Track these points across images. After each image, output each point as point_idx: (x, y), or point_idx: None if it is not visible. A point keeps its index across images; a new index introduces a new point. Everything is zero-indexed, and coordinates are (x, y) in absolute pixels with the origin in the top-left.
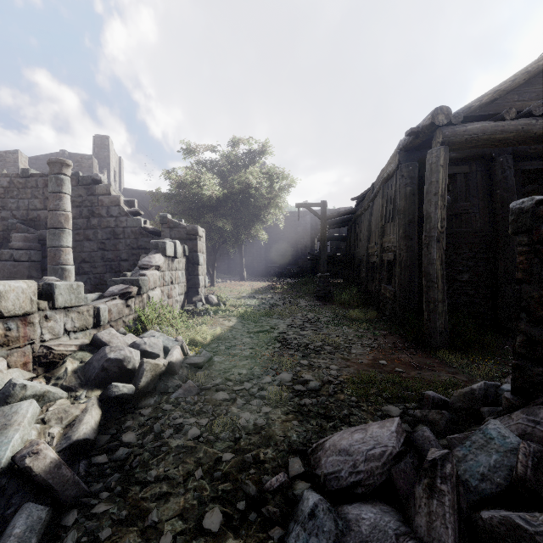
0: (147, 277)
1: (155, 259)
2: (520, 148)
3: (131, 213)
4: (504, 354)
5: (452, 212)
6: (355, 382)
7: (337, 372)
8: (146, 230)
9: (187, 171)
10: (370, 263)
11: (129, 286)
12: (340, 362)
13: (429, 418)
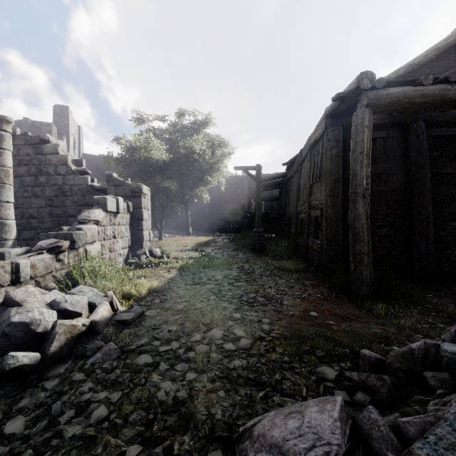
0: (83, 231)
1: (95, 213)
2: (431, 116)
3: (79, 172)
4: (424, 303)
5: (373, 173)
6: (287, 337)
7: (269, 325)
8: (93, 188)
9: (138, 138)
10: (299, 219)
11: (59, 240)
12: (272, 315)
13: (369, 384)
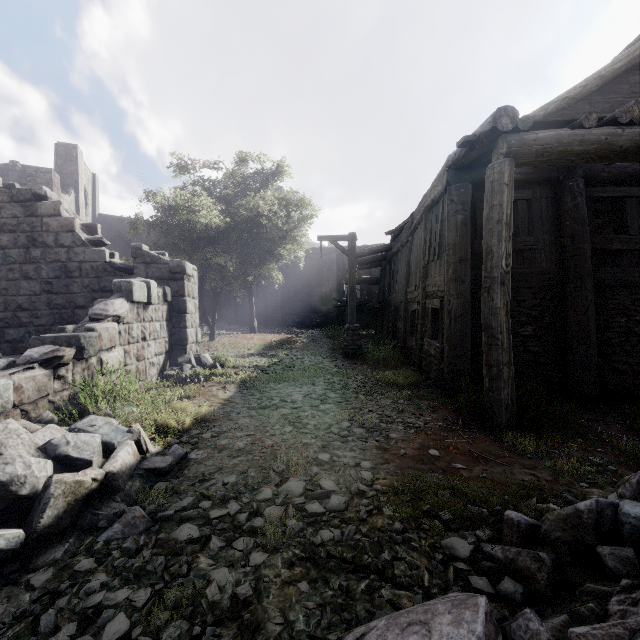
0: (96, 332)
1: (114, 306)
2: (592, 170)
3: (92, 242)
4: (586, 433)
5: (513, 248)
6: (397, 491)
7: (371, 472)
8: (112, 266)
9: (180, 193)
10: (409, 311)
11: (58, 347)
12: (375, 455)
13: (519, 566)
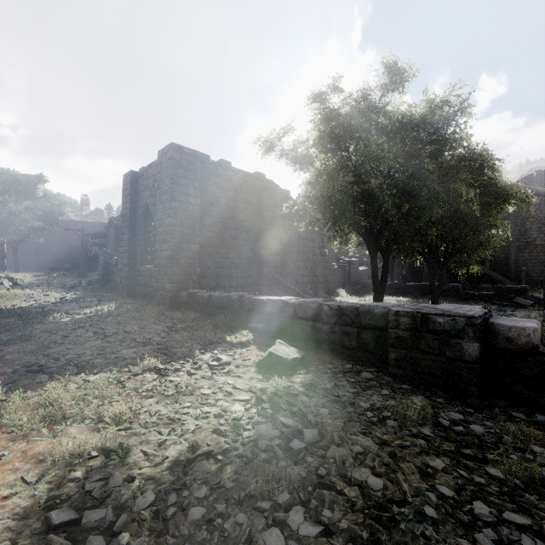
0: None
1: None
2: None
3: None
4: None
5: None
6: None
7: None
8: None
9: None
10: None
11: None
12: None
13: None
